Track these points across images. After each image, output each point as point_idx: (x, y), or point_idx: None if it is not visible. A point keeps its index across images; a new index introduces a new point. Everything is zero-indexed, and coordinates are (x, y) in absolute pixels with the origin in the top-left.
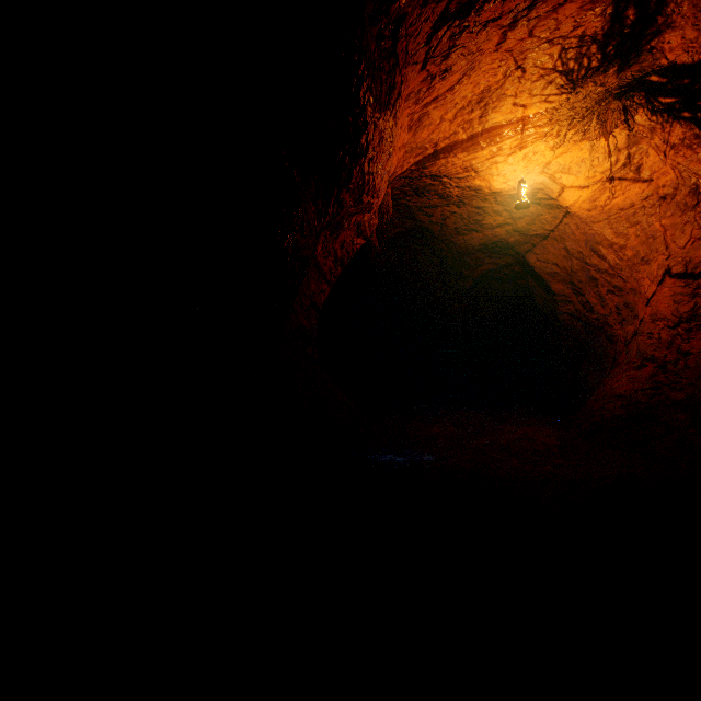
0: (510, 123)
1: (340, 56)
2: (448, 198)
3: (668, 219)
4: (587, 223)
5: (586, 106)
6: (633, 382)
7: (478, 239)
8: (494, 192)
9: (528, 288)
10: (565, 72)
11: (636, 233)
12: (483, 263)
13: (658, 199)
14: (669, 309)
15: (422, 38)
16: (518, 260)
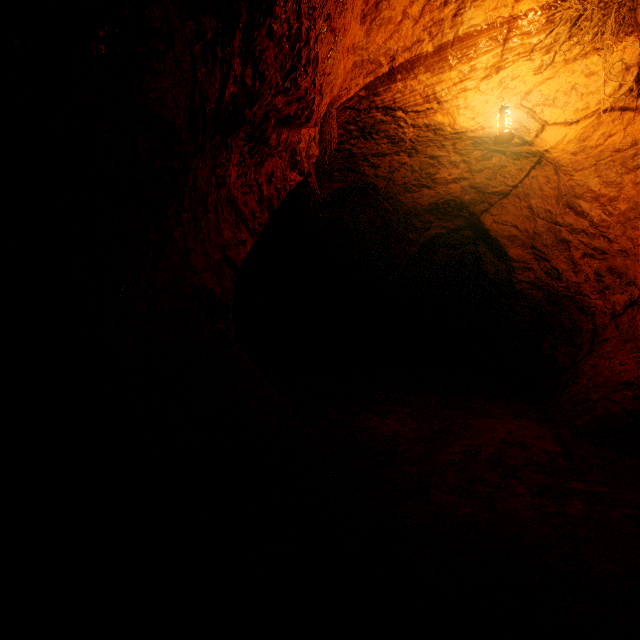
0: (492, 26)
1: None
2: (399, 143)
3: None
4: (567, 172)
5: None
6: None
7: (428, 197)
8: (457, 132)
9: (478, 255)
10: None
11: (635, 180)
12: (431, 226)
13: None
14: None
15: None
16: (470, 223)
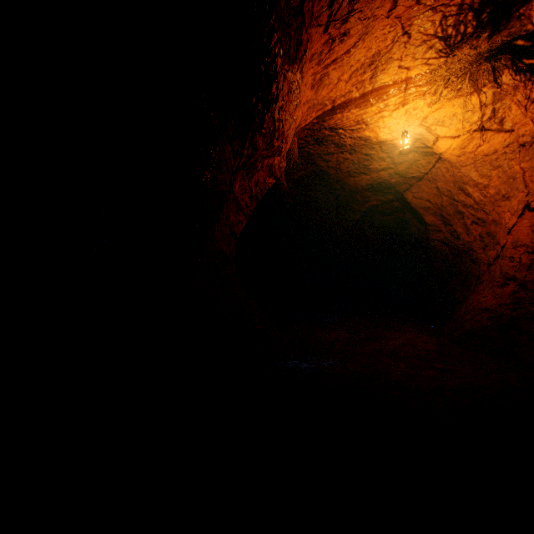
0: (396, 83)
1: (252, 5)
2: (342, 147)
3: (527, 163)
4: (456, 167)
5: (461, 67)
6: (498, 298)
7: (366, 180)
8: (380, 141)
9: (405, 220)
10: (444, 38)
11: (498, 175)
12: (369, 199)
13: (518, 146)
14: (529, 237)
15: (325, 2)
16: (398, 197)
